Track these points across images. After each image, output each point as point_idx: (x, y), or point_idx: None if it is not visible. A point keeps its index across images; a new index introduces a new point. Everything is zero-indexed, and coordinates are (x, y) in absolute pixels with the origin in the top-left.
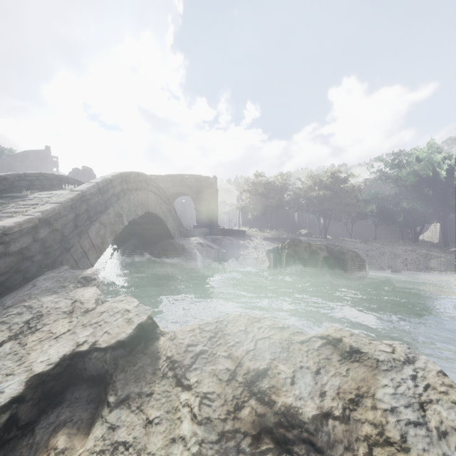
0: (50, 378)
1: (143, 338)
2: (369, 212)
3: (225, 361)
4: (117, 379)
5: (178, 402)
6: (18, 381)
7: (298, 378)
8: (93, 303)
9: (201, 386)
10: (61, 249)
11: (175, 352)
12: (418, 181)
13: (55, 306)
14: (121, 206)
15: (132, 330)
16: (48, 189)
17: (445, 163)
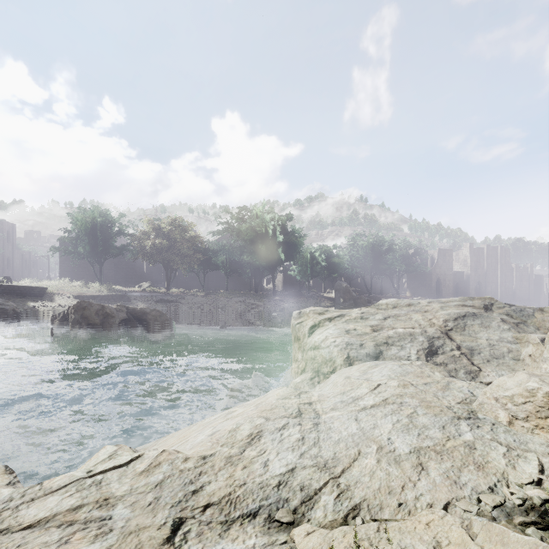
0: None
1: None
2: (219, 263)
3: None
4: None
5: None
6: None
7: None
8: None
9: None
10: None
11: None
12: (254, 237)
13: None
14: None
15: None
16: None
17: (270, 224)
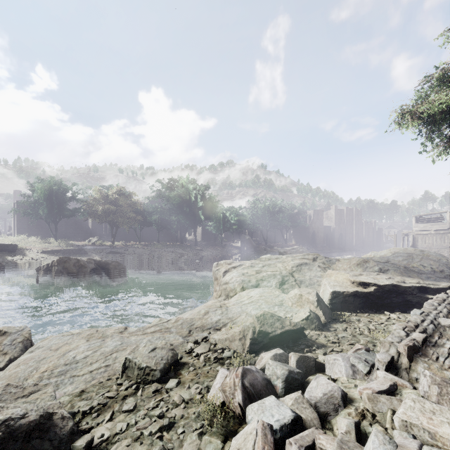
0: None
1: None
2: (153, 221)
3: None
4: None
5: None
6: None
7: None
8: None
9: None
10: None
11: None
12: (180, 202)
13: None
14: None
15: None
16: None
17: (193, 193)
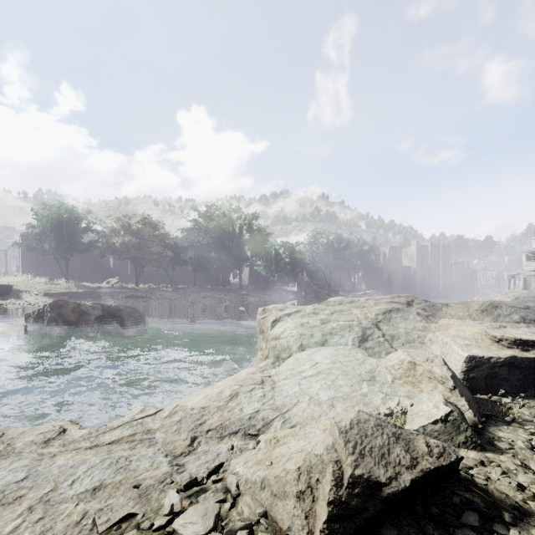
0: None
1: None
2: (188, 259)
3: None
4: None
5: None
6: None
7: None
8: None
9: None
10: None
11: None
12: (222, 234)
13: None
14: None
15: None
16: None
17: (237, 223)
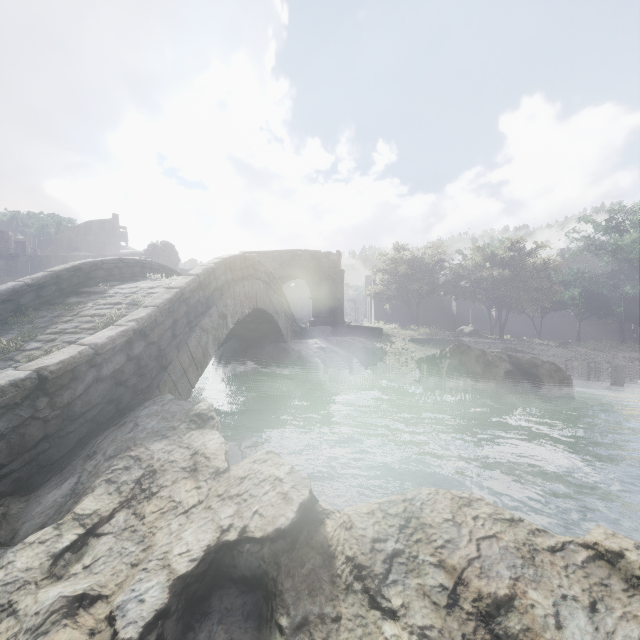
0: (193, 579)
1: (305, 522)
2: (569, 300)
3: (436, 572)
4: (284, 588)
5: (381, 637)
6: (158, 584)
7: (566, 618)
8: (224, 461)
9: (412, 614)
10: (158, 368)
11: (358, 550)
12: None
13: (169, 457)
14: (225, 303)
15: (295, 514)
16: (129, 280)
17: None
